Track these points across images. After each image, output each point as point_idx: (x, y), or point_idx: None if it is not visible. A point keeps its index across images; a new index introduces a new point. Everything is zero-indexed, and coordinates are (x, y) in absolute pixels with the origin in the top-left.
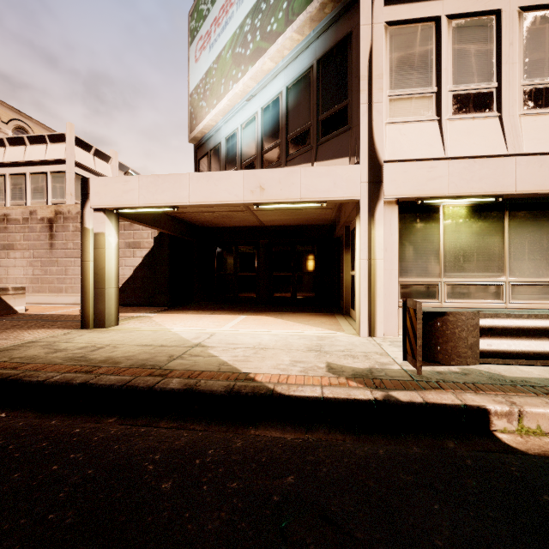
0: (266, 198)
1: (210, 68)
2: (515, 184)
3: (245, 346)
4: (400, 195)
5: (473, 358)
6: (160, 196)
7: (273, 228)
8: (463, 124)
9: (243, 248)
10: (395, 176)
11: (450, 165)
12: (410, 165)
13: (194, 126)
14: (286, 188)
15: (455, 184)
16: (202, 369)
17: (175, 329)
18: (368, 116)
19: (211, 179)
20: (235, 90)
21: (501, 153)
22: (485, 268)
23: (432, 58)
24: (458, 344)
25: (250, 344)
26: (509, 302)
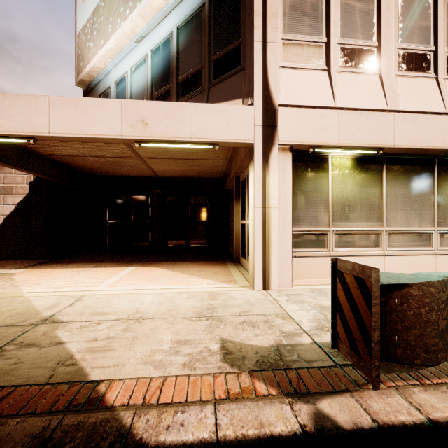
0: (150, 134)
1: (97, 6)
2: (394, 139)
3: (116, 318)
4: (294, 141)
5: (443, 350)
6: (7, 121)
7: (167, 179)
8: (350, 77)
9: (136, 197)
10: (289, 121)
11: (340, 115)
12: (303, 111)
13: (81, 68)
14: (174, 124)
15: (344, 134)
16: (19, 381)
17: (31, 293)
18: (262, 55)
19: (79, 106)
20: (123, 28)
21: (382, 108)
22: (367, 217)
23: (323, 8)
24: (425, 331)
25: (123, 312)
26: (386, 249)
